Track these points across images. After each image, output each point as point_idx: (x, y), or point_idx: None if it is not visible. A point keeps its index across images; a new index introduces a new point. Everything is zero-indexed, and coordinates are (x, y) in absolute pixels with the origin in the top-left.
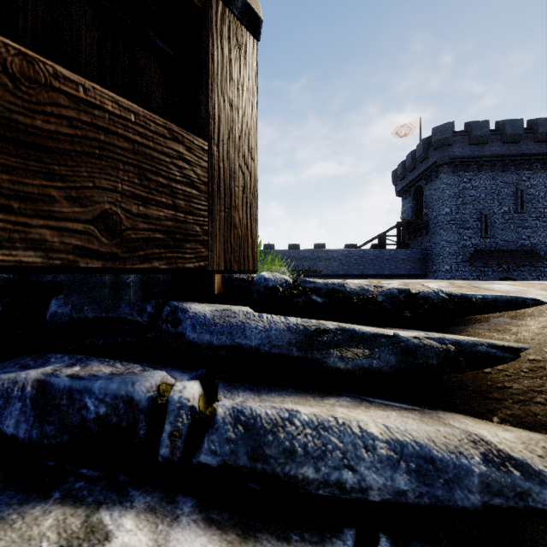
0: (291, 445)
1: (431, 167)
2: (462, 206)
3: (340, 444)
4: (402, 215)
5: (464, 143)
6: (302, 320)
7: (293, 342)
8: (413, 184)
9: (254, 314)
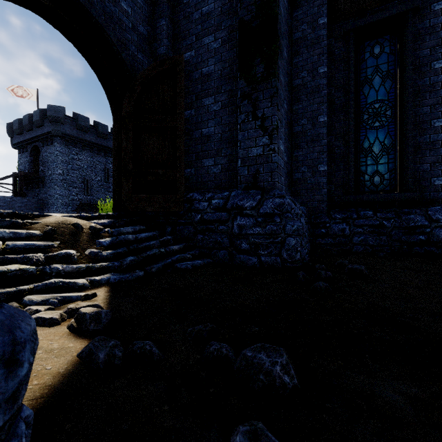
0: None
1: (47, 134)
2: (72, 171)
3: None
4: (20, 167)
5: (73, 126)
6: None
7: None
8: (30, 142)
9: None
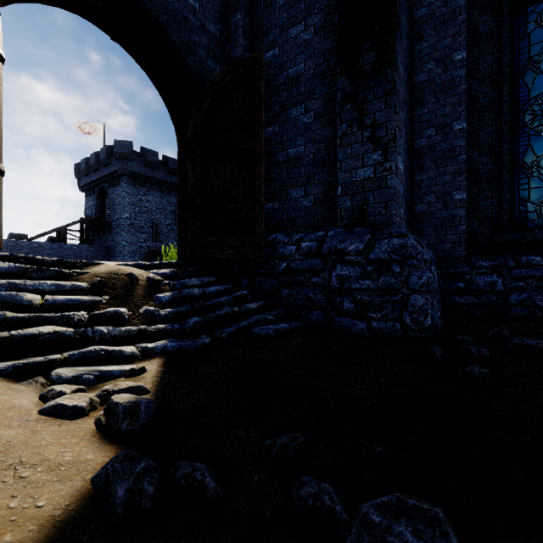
0: (26, 285)
1: (114, 173)
2: (140, 214)
3: (39, 284)
4: (87, 211)
5: (141, 163)
6: (22, 265)
7: (19, 271)
8: (97, 183)
9: (2, 263)
